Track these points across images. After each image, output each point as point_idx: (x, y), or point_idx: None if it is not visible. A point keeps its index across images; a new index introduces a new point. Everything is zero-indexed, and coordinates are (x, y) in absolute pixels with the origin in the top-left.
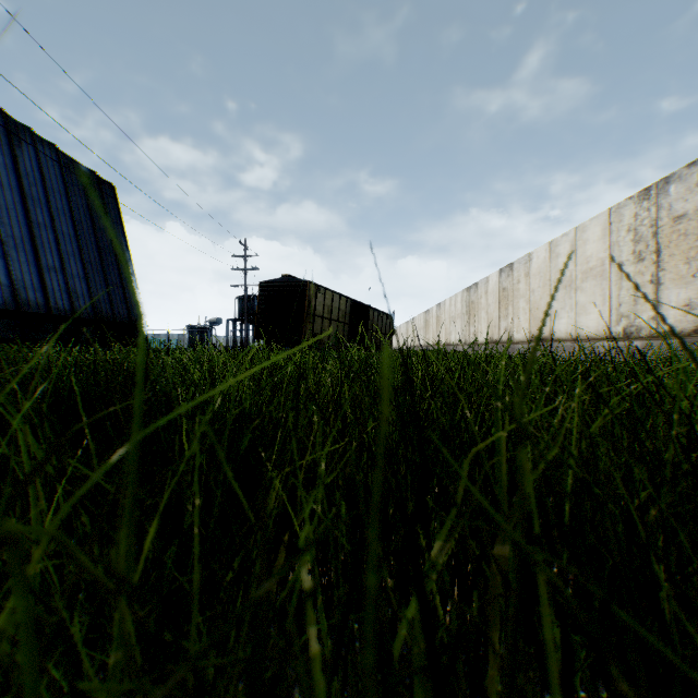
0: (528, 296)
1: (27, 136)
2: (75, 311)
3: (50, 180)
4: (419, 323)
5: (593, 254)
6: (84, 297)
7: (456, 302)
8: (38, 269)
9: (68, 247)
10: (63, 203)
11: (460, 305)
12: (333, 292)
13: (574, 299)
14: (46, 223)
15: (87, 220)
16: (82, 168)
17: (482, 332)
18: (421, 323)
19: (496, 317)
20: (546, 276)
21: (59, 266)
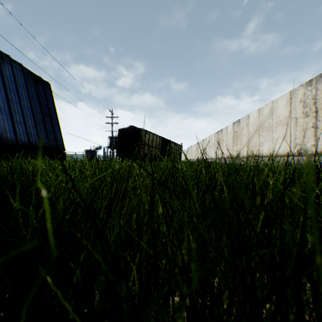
0: (247, 135)
1: (7, 59)
2: (30, 142)
3: (19, 80)
4: (194, 148)
5: (281, 114)
6: (35, 136)
7: (211, 138)
8: (12, 123)
9: (27, 112)
10: (25, 91)
11: (214, 140)
12: (153, 134)
13: (271, 136)
14: (16, 100)
15: (37, 100)
16: (34, 75)
17: (224, 152)
18: (195, 148)
19: (231, 145)
20: (257, 125)
21: (23, 121)
